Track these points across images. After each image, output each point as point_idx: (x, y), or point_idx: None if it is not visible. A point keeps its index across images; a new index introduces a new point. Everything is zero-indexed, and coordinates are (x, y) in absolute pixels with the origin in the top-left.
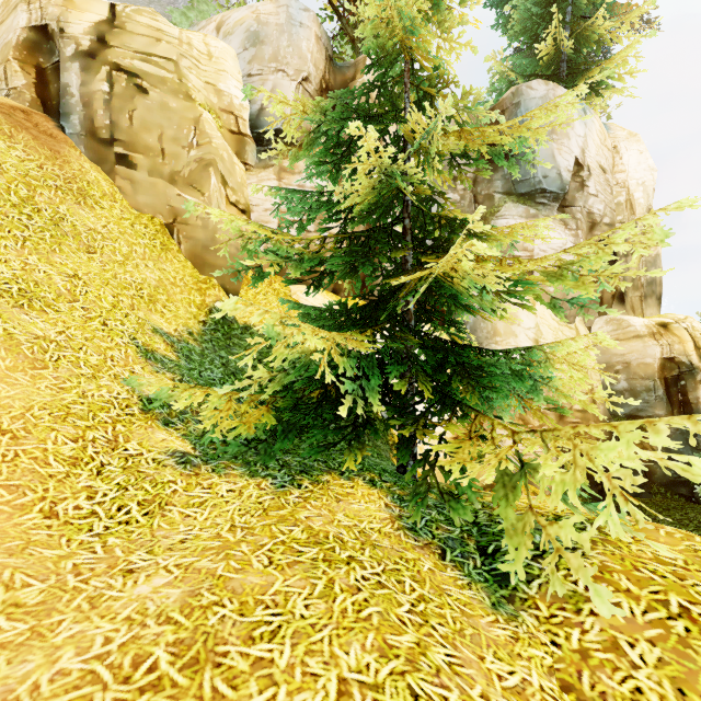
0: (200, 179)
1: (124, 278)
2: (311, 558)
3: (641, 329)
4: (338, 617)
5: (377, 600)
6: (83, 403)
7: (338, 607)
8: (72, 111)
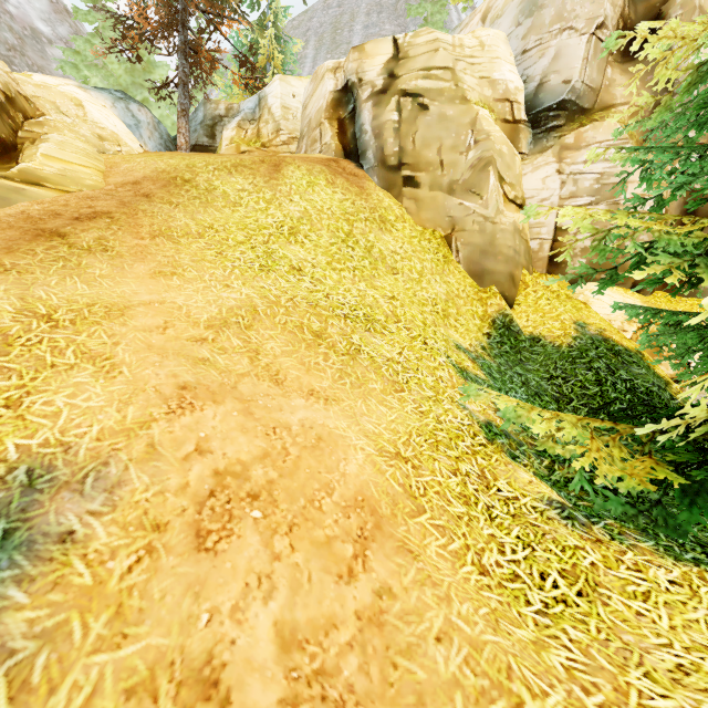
0: (479, 181)
1: (421, 295)
2: None
3: None
4: None
5: None
6: (442, 429)
7: None
8: (368, 148)
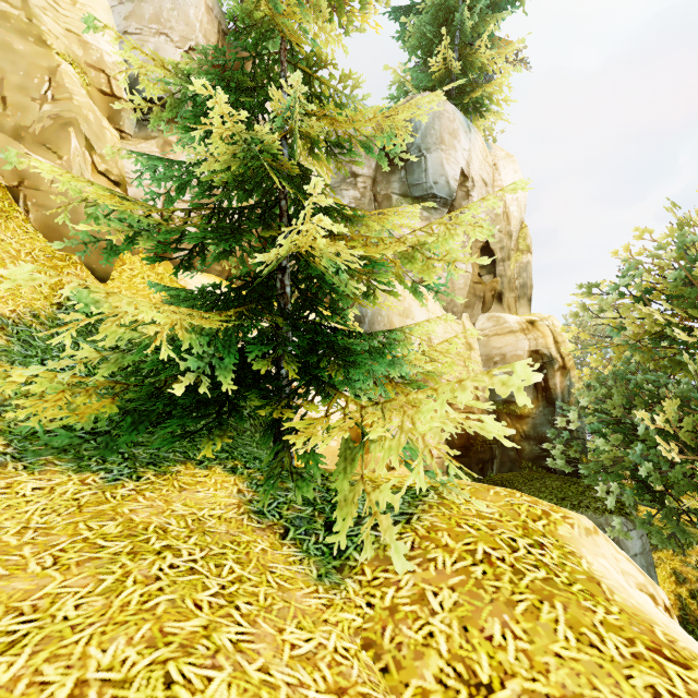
0: (57, 139)
1: None
2: (114, 552)
3: (514, 325)
4: (115, 612)
5: (176, 588)
6: None
7: (121, 601)
8: None
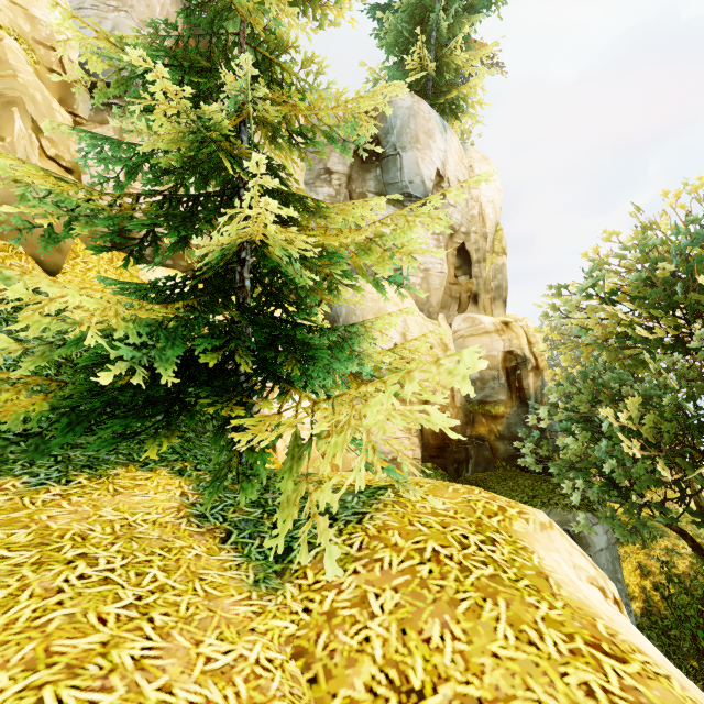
0: None
1: None
2: (15, 563)
3: (489, 326)
4: None
5: (80, 600)
6: None
7: (7, 618)
8: None
